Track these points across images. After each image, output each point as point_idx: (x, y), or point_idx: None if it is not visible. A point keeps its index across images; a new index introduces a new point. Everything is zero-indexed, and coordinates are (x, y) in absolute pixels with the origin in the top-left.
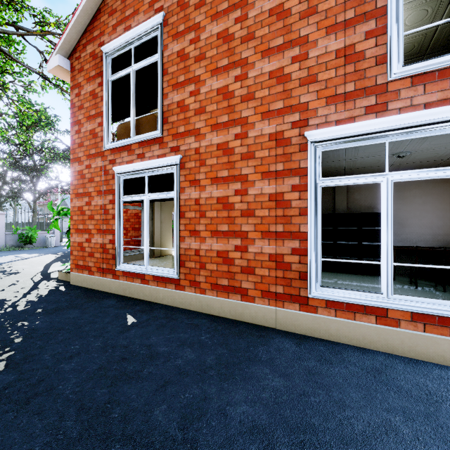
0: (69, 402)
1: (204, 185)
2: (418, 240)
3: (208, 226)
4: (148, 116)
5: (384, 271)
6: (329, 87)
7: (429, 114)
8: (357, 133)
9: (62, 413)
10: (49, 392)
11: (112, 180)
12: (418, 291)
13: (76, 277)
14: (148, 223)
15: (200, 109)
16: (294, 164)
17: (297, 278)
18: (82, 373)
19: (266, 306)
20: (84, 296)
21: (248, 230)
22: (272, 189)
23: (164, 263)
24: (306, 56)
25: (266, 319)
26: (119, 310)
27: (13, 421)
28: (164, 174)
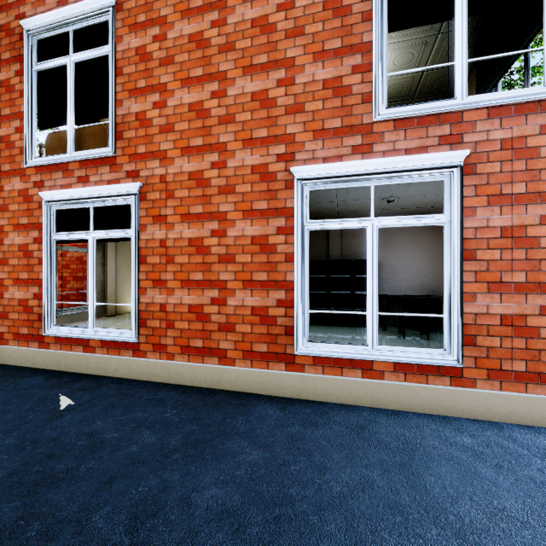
0: None
1: (172, 222)
2: (407, 288)
3: (177, 274)
4: (95, 126)
5: (370, 322)
6: (316, 120)
7: (409, 160)
8: (344, 174)
9: None
10: None
11: (39, 210)
12: (405, 341)
13: None
14: (93, 270)
15: (166, 126)
16: (279, 203)
17: (283, 333)
18: None
19: (249, 369)
20: None
21: (227, 279)
22: (255, 231)
23: (120, 323)
24: (293, 81)
25: (249, 384)
26: (48, 391)
27: None
28: (118, 206)
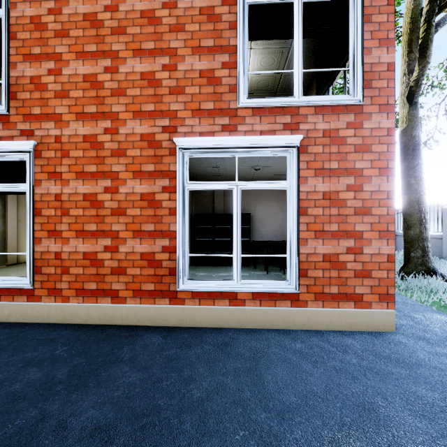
0: None
1: (67, 179)
2: (272, 235)
3: (72, 226)
4: None
5: (235, 262)
6: (194, 101)
7: (263, 139)
8: (216, 146)
9: None
10: None
11: None
12: (268, 275)
13: None
14: None
15: (61, 92)
16: (164, 167)
17: (168, 274)
18: None
19: (138, 305)
20: None
21: (119, 229)
22: (144, 189)
23: (21, 271)
24: (176, 68)
25: (138, 318)
26: None
27: None
28: (12, 161)
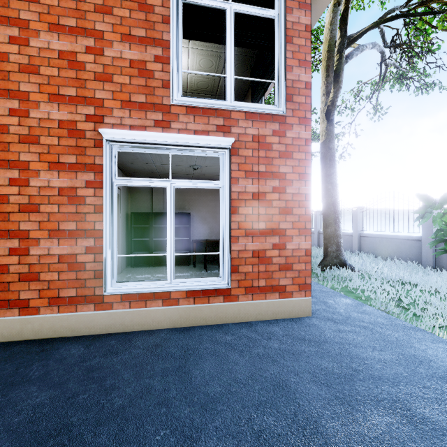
0: None
1: None
2: (212, 234)
3: None
4: None
5: (169, 261)
6: (124, 92)
7: (196, 139)
8: (148, 142)
9: None
10: None
11: None
12: (206, 273)
13: None
14: None
15: None
16: (88, 159)
17: (92, 277)
18: None
19: (55, 315)
20: None
21: (30, 228)
22: (63, 182)
23: None
24: (102, 52)
25: (55, 329)
26: None
27: None
28: None
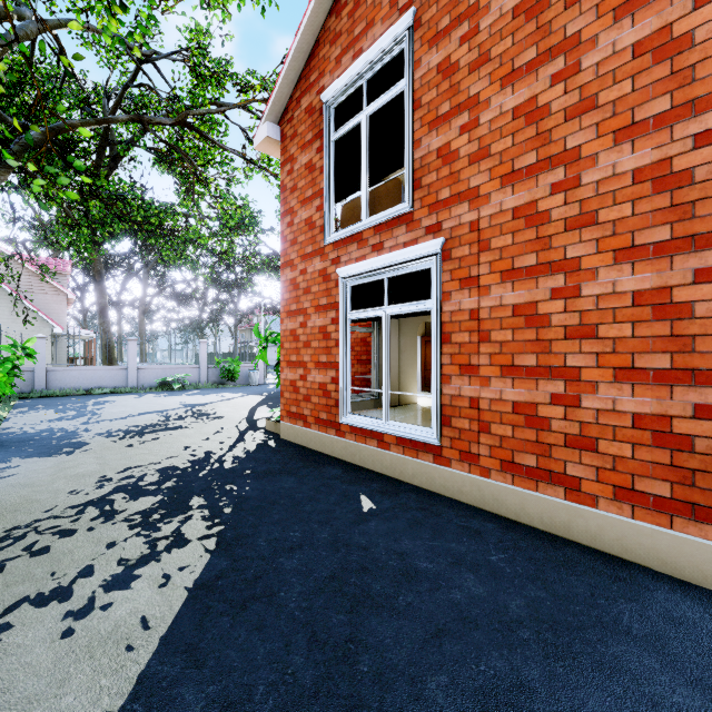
0: (296, 623)
1: (486, 284)
2: None
3: (495, 358)
4: (388, 183)
5: None
6: None
7: None
8: None
9: (288, 638)
10: (269, 599)
11: (336, 288)
12: None
13: (287, 429)
14: (388, 352)
15: (478, 152)
16: (701, 225)
17: (711, 469)
18: (308, 578)
19: (626, 520)
20: (298, 457)
21: (581, 365)
22: (641, 282)
23: (406, 416)
24: None
25: (626, 545)
26: (348, 485)
27: (229, 631)
28: (414, 273)
